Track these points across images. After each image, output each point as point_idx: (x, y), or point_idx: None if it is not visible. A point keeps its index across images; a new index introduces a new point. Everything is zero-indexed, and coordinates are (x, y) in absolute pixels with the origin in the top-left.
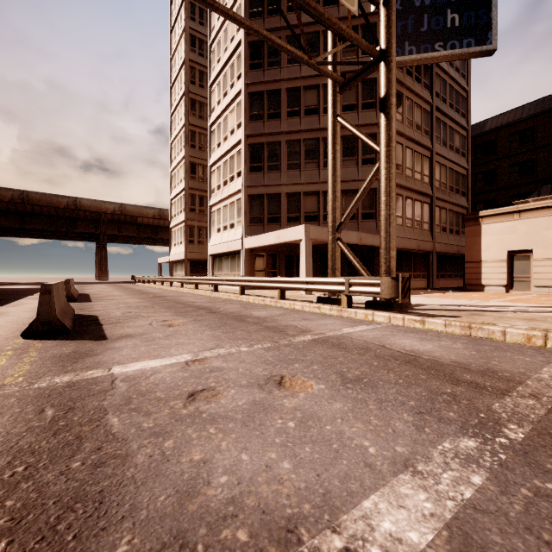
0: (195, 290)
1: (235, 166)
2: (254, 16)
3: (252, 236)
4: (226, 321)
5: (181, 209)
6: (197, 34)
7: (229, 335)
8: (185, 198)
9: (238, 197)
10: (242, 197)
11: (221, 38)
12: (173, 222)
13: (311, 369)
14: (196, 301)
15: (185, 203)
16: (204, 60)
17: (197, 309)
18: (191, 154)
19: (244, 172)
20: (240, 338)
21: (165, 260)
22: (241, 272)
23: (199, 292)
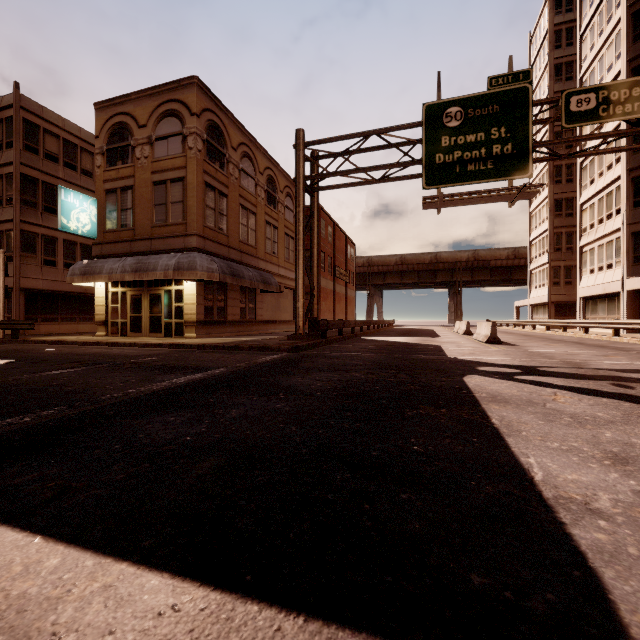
0: (562, 332)
1: (612, 203)
2: (639, 38)
3: (635, 277)
4: (589, 346)
5: (543, 250)
6: (563, 60)
7: (589, 349)
8: (548, 239)
9: (617, 236)
10: (622, 236)
11: (594, 69)
12: (533, 264)
13: (626, 356)
14: (565, 339)
15: (549, 245)
16: (573, 82)
17: (567, 342)
18: (555, 192)
19: (625, 210)
20: (595, 350)
21: (523, 303)
22: (620, 316)
23: (567, 335)
